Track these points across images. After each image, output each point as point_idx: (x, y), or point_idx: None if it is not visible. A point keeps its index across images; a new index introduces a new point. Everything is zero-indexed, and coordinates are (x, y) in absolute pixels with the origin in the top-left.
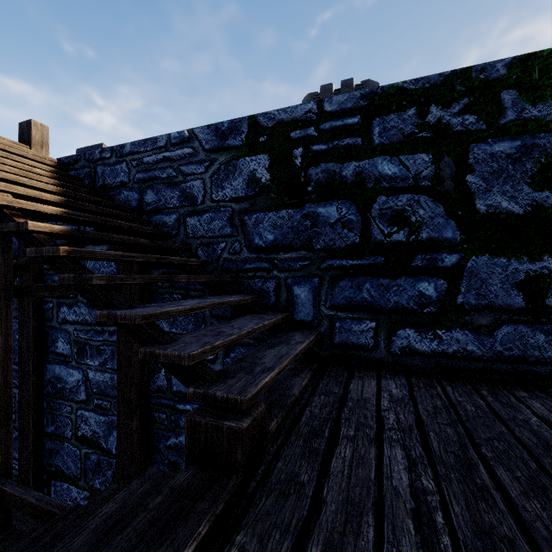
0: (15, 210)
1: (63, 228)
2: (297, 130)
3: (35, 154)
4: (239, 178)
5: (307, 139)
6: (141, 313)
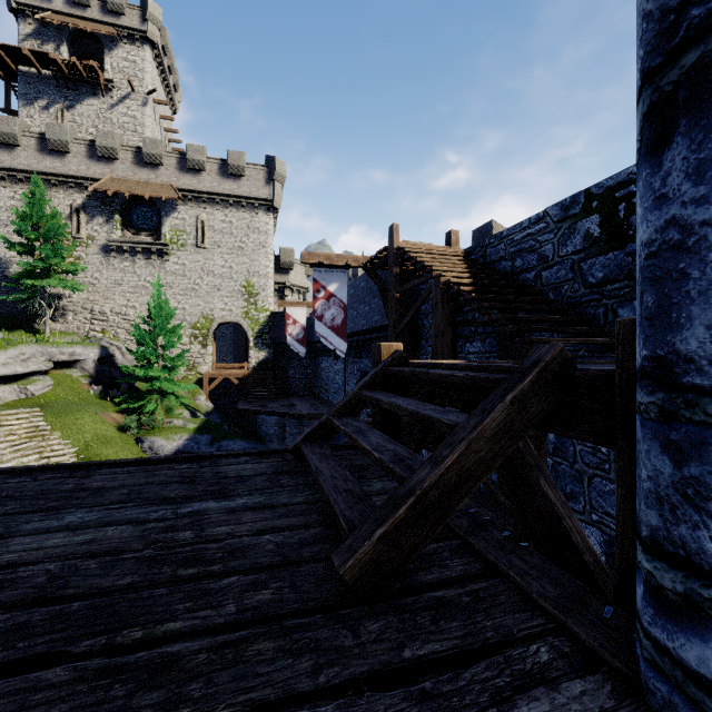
0: (454, 284)
1: (472, 288)
2: (621, 190)
3: (454, 251)
4: (577, 236)
5: (628, 195)
6: (500, 314)
